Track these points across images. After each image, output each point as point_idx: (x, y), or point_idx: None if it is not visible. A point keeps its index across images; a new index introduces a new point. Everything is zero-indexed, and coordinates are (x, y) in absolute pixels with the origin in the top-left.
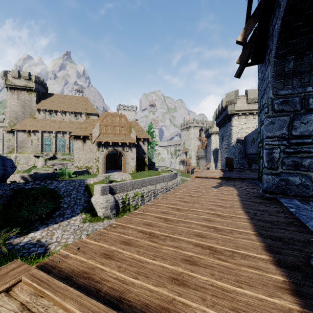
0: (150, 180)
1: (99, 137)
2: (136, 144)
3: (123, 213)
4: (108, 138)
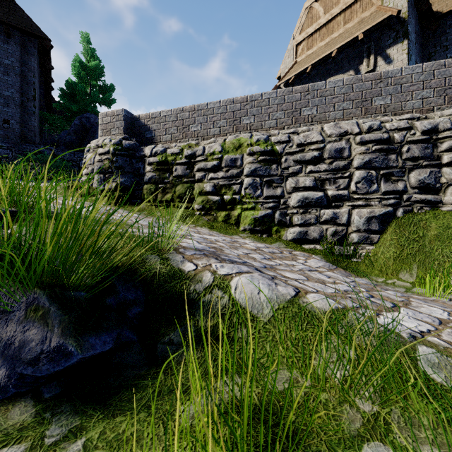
0: (371, 86)
1: (289, 72)
2: (395, 12)
3: (157, 204)
4: (307, 62)
